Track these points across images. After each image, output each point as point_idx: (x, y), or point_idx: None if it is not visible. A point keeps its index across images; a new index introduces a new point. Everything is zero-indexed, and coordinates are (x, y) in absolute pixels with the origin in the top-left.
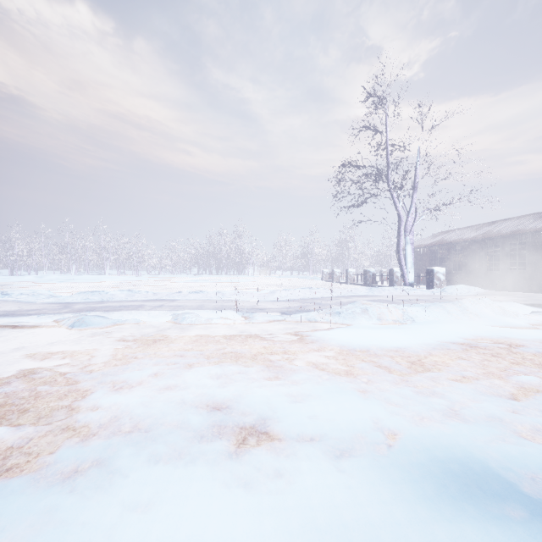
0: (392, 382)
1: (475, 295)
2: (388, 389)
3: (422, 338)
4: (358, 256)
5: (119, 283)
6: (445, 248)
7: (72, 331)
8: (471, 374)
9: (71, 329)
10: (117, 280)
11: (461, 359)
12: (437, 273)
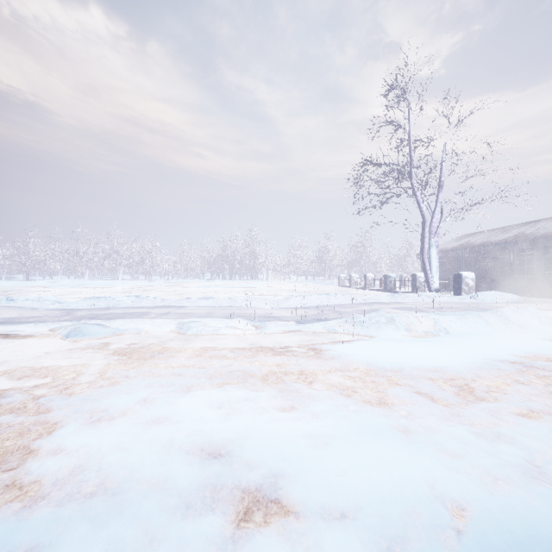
0: (440, 417)
1: (518, 304)
2: (436, 428)
3: (463, 354)
4: (376, 260)
5: (131, 288)
6: (471, 251)
7: (66, 342)
8: (539, 407)
9: (65, 340)
10: (129, 285)
11: (520, 384)
12: (465, 279)
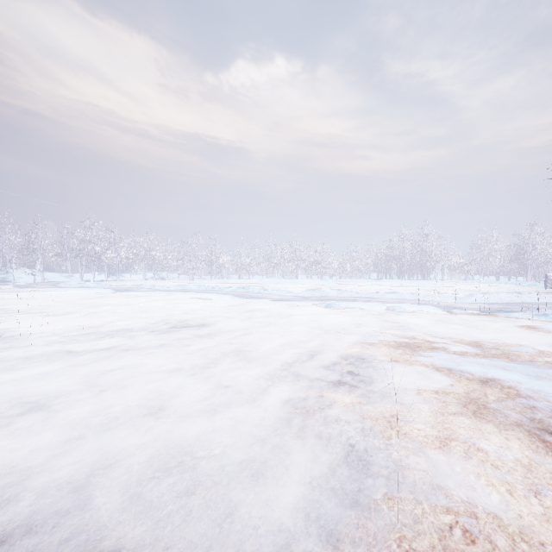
0: None
1: None
2: None
3: None
4: None
5: (316, 285)
6: None
7: (327, 310)
8: None
9: (326, 309)
10: (312, 283)
11: None
12: None
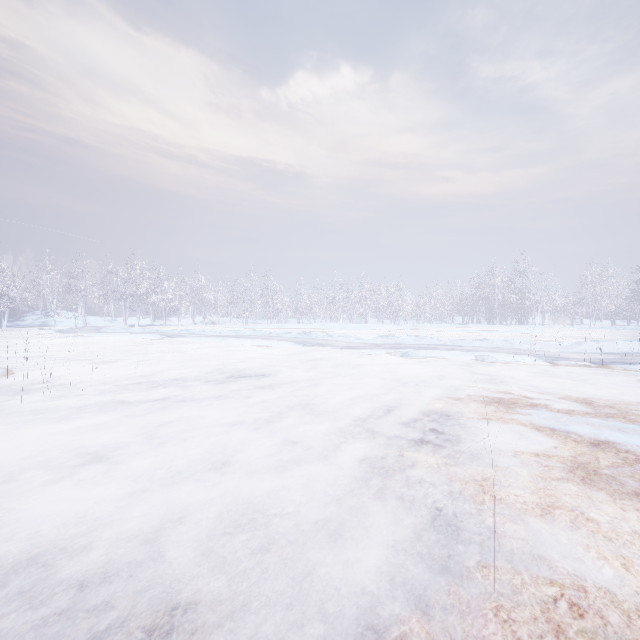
0: None
1: None
2: None
3: None
4: None
5: (389, 331)
6: None
7: (403, 359)
8: None
9: (402, 358)
10: (383, 329)
11: None
12: None
